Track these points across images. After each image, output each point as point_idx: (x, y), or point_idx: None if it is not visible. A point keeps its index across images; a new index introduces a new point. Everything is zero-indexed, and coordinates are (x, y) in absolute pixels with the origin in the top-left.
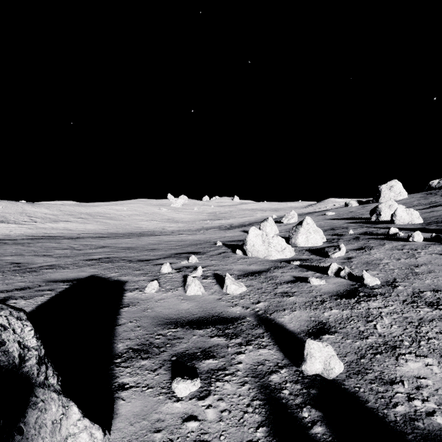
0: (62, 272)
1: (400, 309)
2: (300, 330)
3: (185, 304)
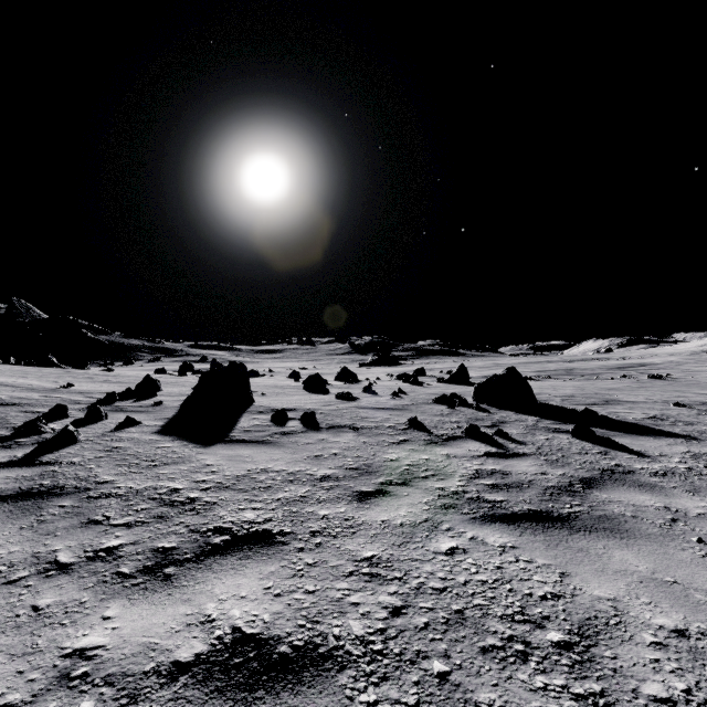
0: (276, 459)
1: (19, 400)
2: (88, 405)
3: (122, 416)
